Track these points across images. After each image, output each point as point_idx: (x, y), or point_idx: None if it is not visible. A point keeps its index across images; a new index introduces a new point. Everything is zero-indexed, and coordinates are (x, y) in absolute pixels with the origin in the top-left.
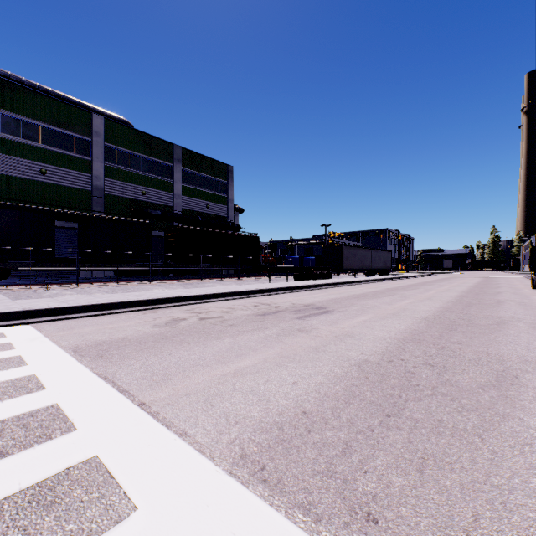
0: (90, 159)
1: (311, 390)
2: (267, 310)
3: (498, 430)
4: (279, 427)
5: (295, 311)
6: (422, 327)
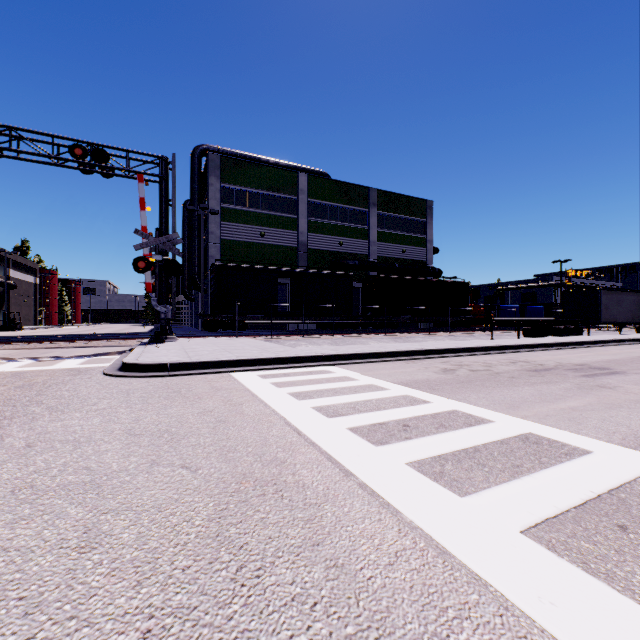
0: (296, 217)
1: None
2: (533, 367)
3: None
4: None
5: (570, 369)
6: None
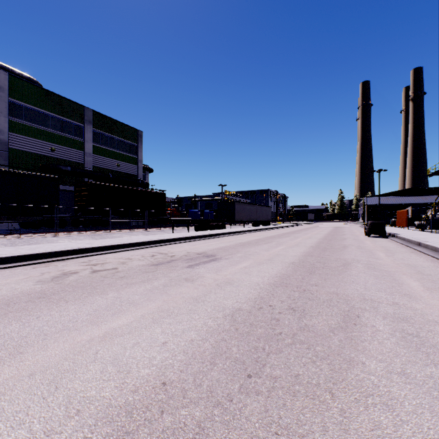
0: None
1: (180, 351)
2: (163, 259)
3: (346, 380)
4: (128, 411)
5: (187, 259)
6: (289, 271)
